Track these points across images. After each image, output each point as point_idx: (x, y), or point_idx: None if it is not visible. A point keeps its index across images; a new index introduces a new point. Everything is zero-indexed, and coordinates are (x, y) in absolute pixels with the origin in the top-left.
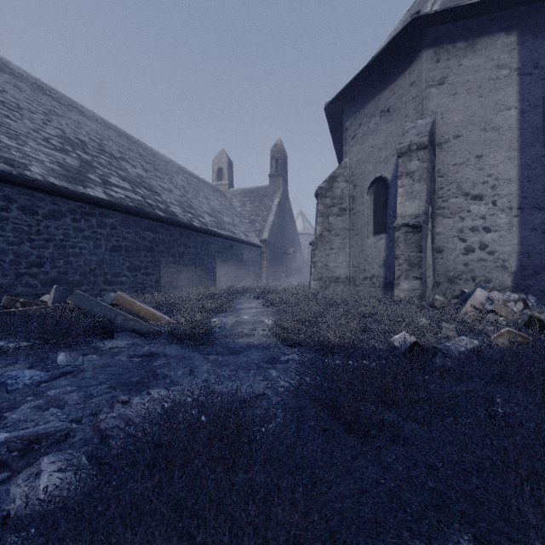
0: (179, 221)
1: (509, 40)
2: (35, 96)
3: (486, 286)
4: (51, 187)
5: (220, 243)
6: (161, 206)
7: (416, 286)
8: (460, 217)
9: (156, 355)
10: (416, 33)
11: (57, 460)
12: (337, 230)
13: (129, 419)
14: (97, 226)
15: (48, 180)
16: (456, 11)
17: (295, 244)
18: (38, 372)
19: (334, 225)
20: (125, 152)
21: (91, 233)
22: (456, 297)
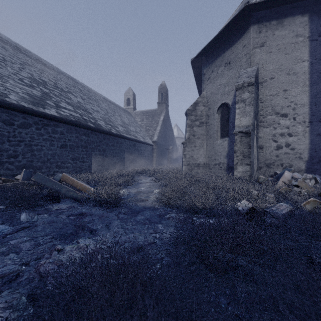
0: (103, 130)
1: (303, 19)
2: (15, 54)
3: (290, 169)
4: (22, 108)
5: (128, 143)
6: (92, 120)
7: (247, 169)
8: (273, 127)
9: (85, 214)
10: (247, 15)
11: (0, 302)
12: (198, 135)
13: (60, 264)
14: (52, 132)
15: (21, 104)
16: (271, 1)
17: (173, 144)
18: (7, 227)
19: (196, 132)
20: (70, 88)
21: (48, 137)
22: (271, 176)
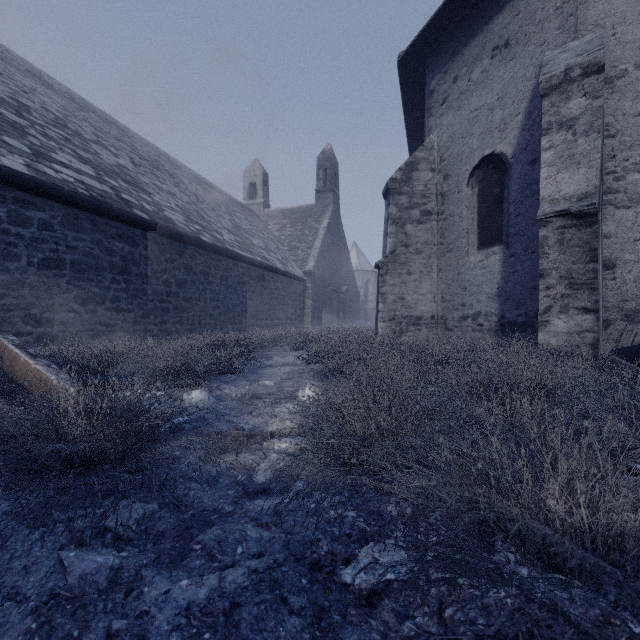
0: (175, 231)
1: None
2: None
3: None
4: None
5: (244, 270)
6: (147, 207)
7: (586, 325)
8: None
9: None
10: None
11: None
12: (418, 244)
13: None
14: (9, 220)
15: None
16: None
17: (349, 281)
18: None
19: (413, 236)
20: (107, 138)
21: None
22: None
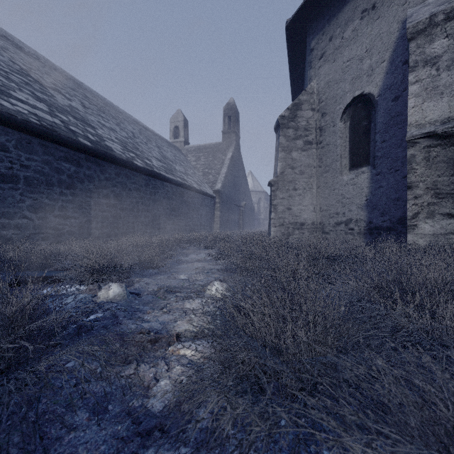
0: (113, 156)
1: None
2: None
3: None
4: None
5: (168, 188)
6: (91, 137)
7: (450, 228)
8: None
9: None
10: None
11: None
12: (302, 167)
13: None
14: None
15: None
16: None
17: (247, 198)
18: None
19: (298, 161)
20: (64, 87)
21: None
22: None
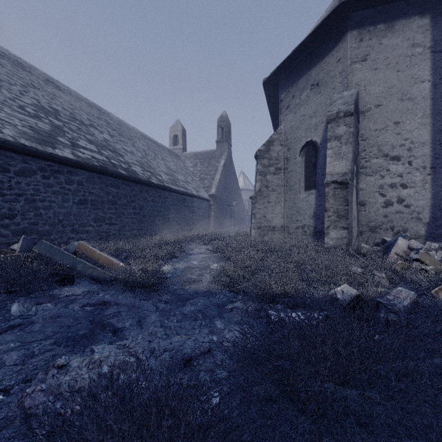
0: (139, 179)
1: (423, 22)
2: (15, 71)
3: (406, 235)
4: (21, 148)
5: (174, 197)
6: (123, 166)
7: (344, 235)
8: (380, 175)
9: (108, 304)
10: (342, 17)
11: None
12: (274, 186)
13: (58, 392)
14: (65, 182)
15: (19, 142)
16: None
17: (238, 198)
18: None
19: (271, 182)
20: (94, 120)
21: (60, 189)
22: (377, 244)
